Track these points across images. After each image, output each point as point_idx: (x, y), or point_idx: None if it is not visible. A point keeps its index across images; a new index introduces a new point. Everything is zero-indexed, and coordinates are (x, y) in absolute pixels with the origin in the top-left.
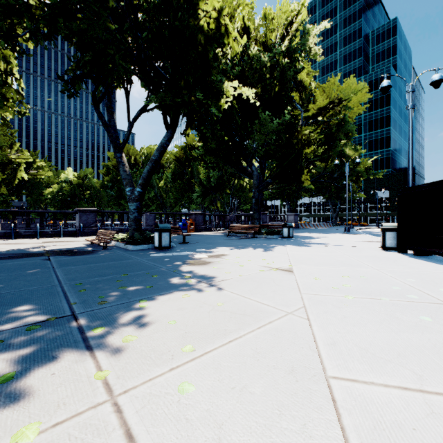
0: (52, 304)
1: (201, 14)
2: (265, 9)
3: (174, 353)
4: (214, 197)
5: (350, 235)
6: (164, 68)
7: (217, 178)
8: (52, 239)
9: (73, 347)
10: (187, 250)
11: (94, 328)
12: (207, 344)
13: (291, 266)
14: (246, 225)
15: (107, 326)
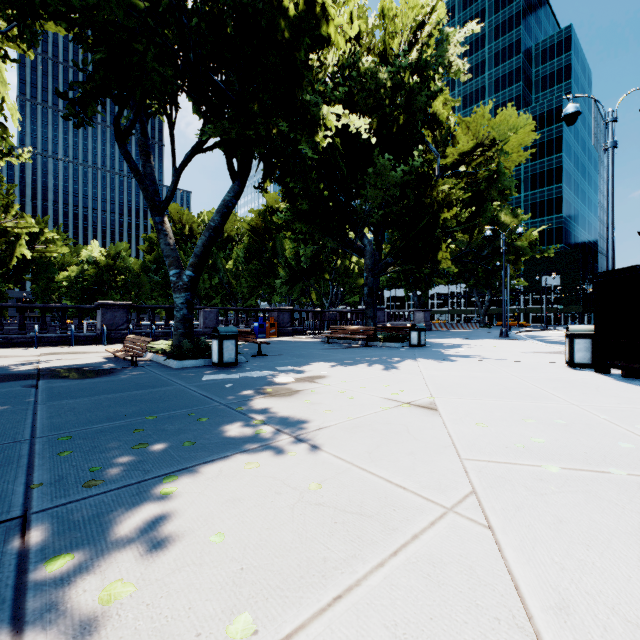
0: None
1: None
2: (383, 1)
3: None
4: (307, 285)
5: (510, 342)
6: (228, 84)
7: (310, 255)
8: (59, 348)
9: None
10: (263, 369)
11: (51, 557)
12: (285, 609)
13: (432, 399)
14: (355, 328)
15: (81, 550)
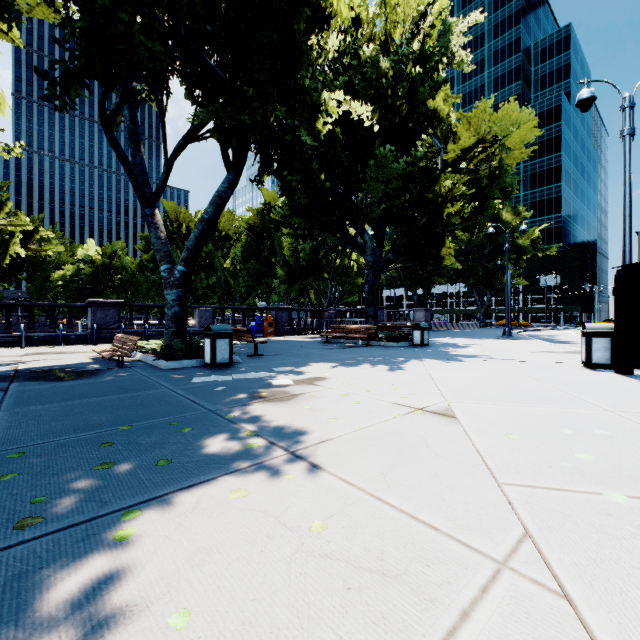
0: None
1: None
2: None
3: None
4: (306, 284)
5: (515, 342)
6: (221, 66)
7: (309, 251)
8: (46, 348)
9: None
10: (258, 370)
11: None
12: None
13: (447, 404)
14: (355, 327)
15: None
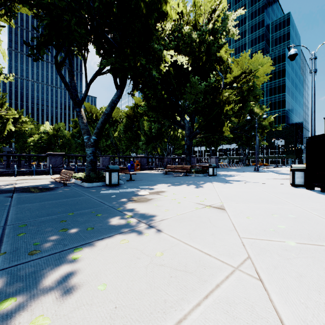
0: None
1: None
2: None
3: None
4: (155, 144)
5: (260, 173)
6: (114, 39)
7: (157, 129)
8: (27, 177)
9: None
10: (132, 187)
11: (2, 300)
12: None
13: (221, 203)
14: (180, 166)
15: (21, 295)
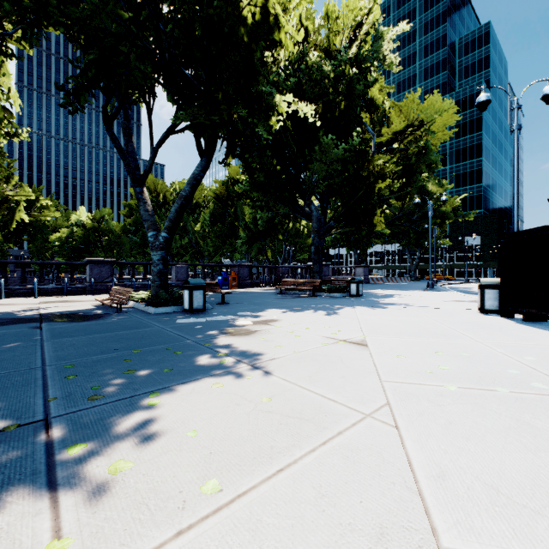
0: (21, 401)
1: (243, 1)
2: (327, 5)
3: (188, 496)
4: (264, 244)
5: (435, 293)
6: (197, 77)
7: (266, 220)
8: (54, 298)
9: (27, 485)
10: (226, 314)
11: (70, 445)
12: (242, 477)
13: (363, 337)
14: (304, 281)
15: (92, 441)
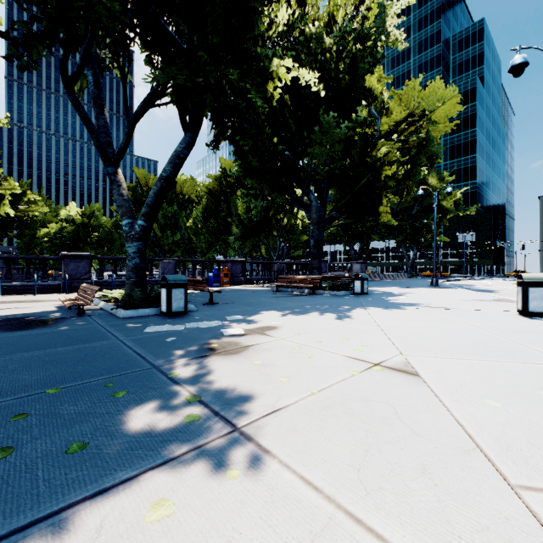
0: None
1: None
2: None
3: None
4: (258, 240)
5: (444, 290)
6: (178, 32)
7: (260, 209)
8: (20, 297)
9: None
10: (212, 318)
11: None
12: None
13: (404, 358)
14: (302, 277)
15: None
